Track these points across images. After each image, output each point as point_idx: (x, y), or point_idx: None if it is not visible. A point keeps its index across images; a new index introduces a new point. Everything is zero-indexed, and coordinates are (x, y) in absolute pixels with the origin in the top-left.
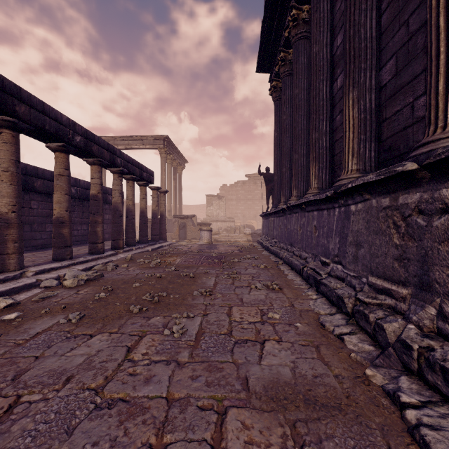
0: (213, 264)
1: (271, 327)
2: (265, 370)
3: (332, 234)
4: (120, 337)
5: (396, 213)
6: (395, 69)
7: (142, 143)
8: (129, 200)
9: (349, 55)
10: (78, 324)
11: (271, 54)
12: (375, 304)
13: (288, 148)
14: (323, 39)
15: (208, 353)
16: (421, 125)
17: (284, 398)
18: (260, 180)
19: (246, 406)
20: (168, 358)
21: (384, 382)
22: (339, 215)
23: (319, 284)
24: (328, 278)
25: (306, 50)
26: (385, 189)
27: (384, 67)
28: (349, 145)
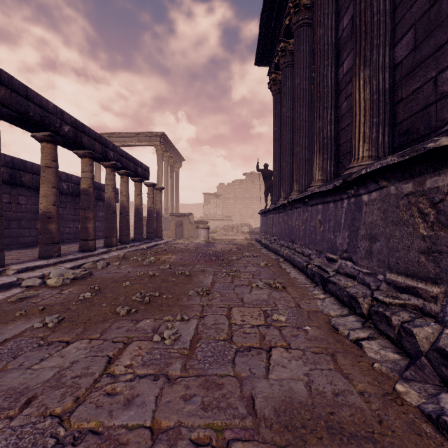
0: (211, 262)
1: (277, 331)
2: (274, 386)
3: (340, 228)
4: (101, 344)
5: (422, 200)
6: (413, 42)
7: (138, 140)
8: (123, 196)
9: (360, 31)
10: (55, 329)
11: (270, 46)
12: (397, 305)
13: (288, 142)
14: (328, 22)
15: (205, 365)
16: (447, 101)
17: (301, 426)
18: (258, 179)
19: (254, 439)
20: (156, 372)
21: (421, 400)
22: (349, 207)
23: (326, 282)
24: (337, 275)
25: (308, 37)
26: (408, 173)
27: (400, 42)
28: (359, 130)
